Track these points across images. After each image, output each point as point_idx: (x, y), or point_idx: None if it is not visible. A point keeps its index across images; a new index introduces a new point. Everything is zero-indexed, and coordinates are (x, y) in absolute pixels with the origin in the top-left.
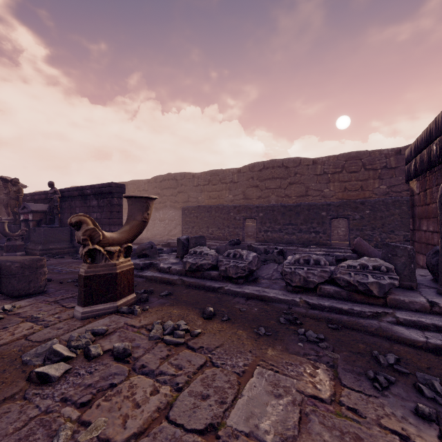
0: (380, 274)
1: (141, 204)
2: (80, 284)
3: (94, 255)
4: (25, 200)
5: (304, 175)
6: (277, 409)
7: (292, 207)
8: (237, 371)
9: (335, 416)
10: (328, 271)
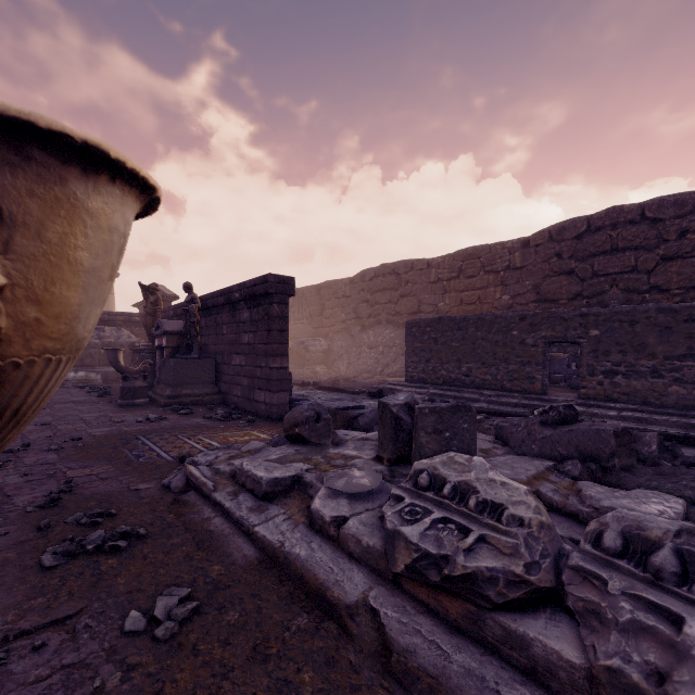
0: None
1: None
2: None
3: None
4: (168, 317)
5: None
6: None
7: None
8: None
9: None
10: None
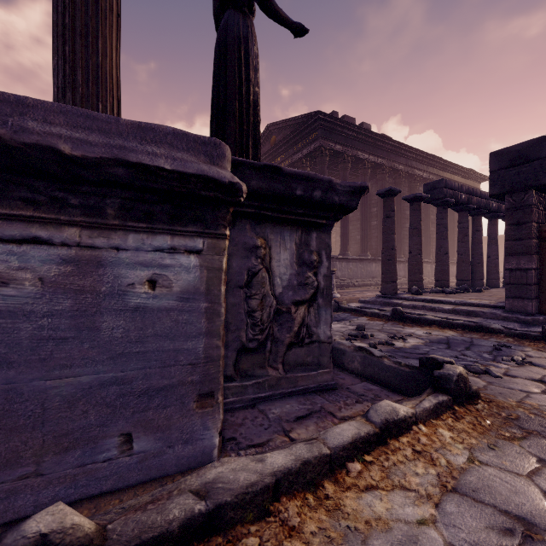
0: None
1: None
2: None
3: None
4: None
5: None
6: None
7: None
8: None
9: None
10: None
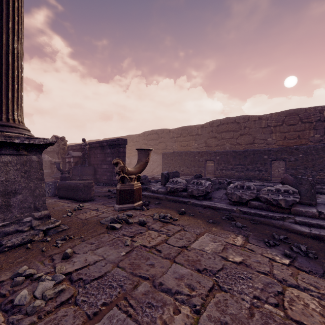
0: (288, 195)
1: (145, 153)
2: (117, 194)
3: (123, 179)
4: (67, 150)
5: (251, 128)
6: (213, 245)
7: (241, 152)
8: (196, 233)
9: (241, 250)
10: (255, 193)
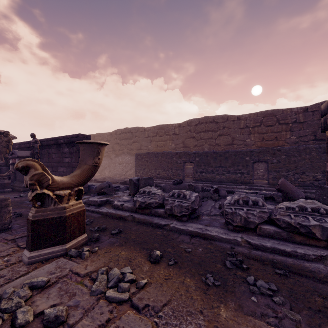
0: (320, 216)
1: (92, 150)
2: (28, 229)
3: (43, 199)
4: (14, 148)
5: (230, 129)
6: None
7: (222, 153)
8: None
9: None
10: (266, 212)
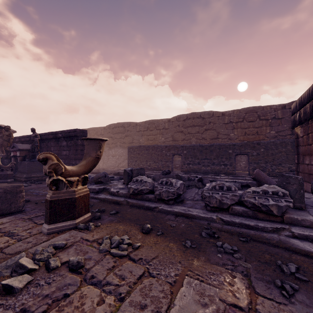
0: (278, 198)
1: (95, 144)
2: (46, 207)
3: (57, 184)
4: (14, 141)
5: (215, 124)
6: None
7: (207, 146)
8: (170, 281)
9: None
10: (237, 195)
